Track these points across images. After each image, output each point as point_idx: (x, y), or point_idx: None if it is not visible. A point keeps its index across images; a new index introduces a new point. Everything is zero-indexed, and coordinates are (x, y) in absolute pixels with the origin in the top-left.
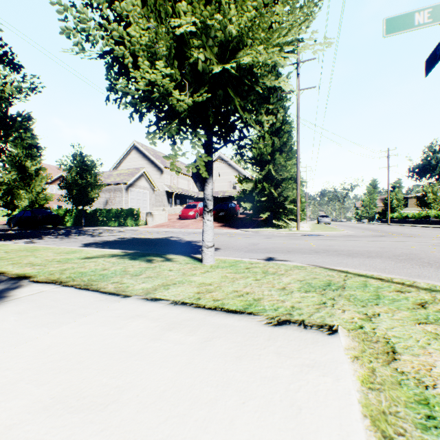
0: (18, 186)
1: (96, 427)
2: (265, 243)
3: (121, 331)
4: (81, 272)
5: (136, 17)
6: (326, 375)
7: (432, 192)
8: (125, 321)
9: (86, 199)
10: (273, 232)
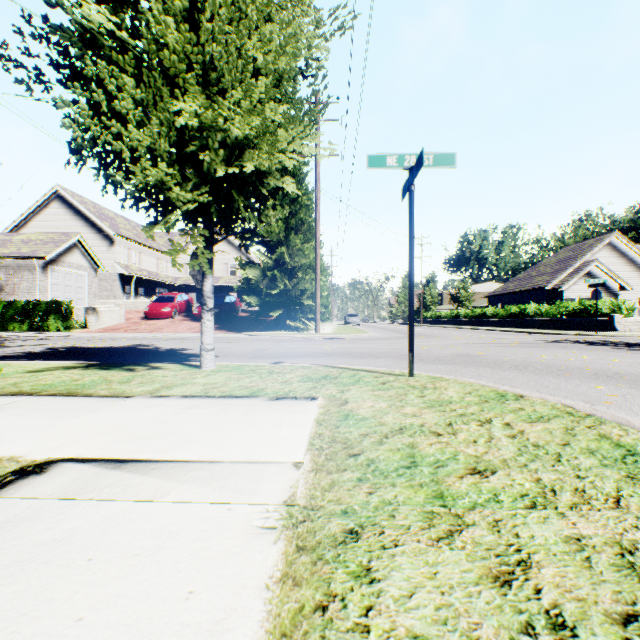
0: None
1: (164, 440)
2: (275, 349)
3: (145, 413)
4: (46, 384)
5: (139, 115)
6: (302, 413)
7: (465, 288)
8: (144, 409)
9: None
10: (287, 336)
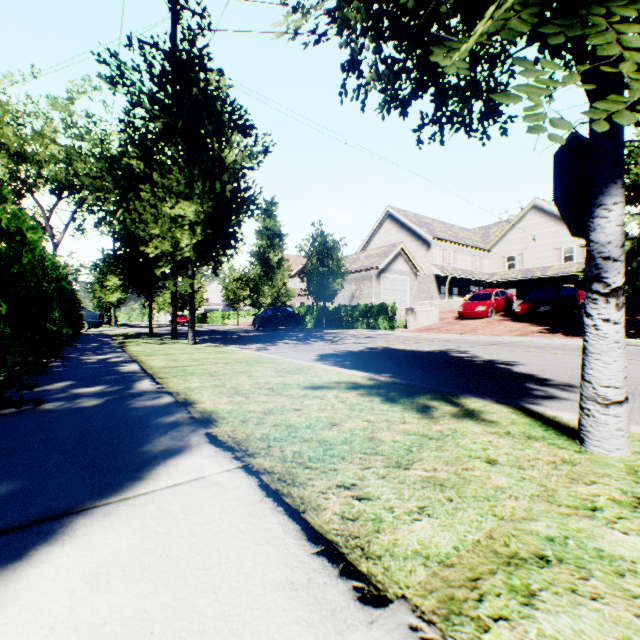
0: (261, 282)
1: None
2: None
3: None
4: (289, 425)
5: None
6: None
7: None
8: None
9: (327, 292)
10: None
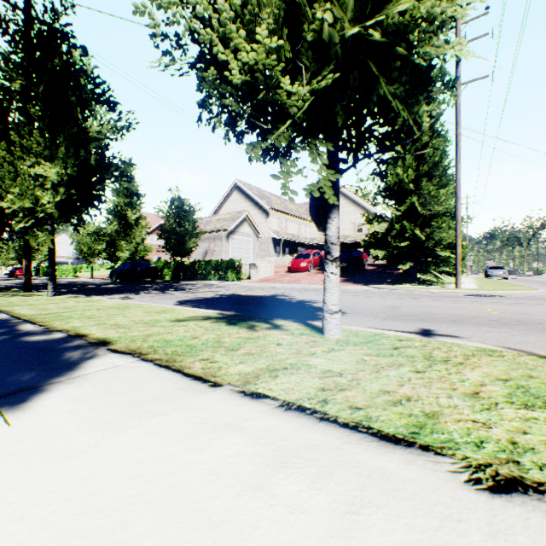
0: (119, 237)
1: None
2: (411, 307)
3: (200, 458)
4: (166, 340)
5: None
6: None
7: None
8: (209, 435)
9: (184, 249)
10: (419, 290)
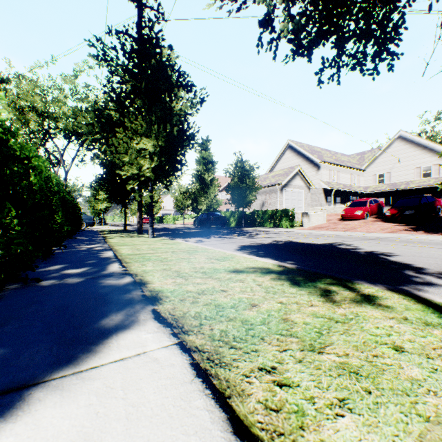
0: (199, 194)
1: None
2: None
3: None
4: (217, 305)
5: None
6: None
7: None
8: None
9: (245, 201)
10: None
